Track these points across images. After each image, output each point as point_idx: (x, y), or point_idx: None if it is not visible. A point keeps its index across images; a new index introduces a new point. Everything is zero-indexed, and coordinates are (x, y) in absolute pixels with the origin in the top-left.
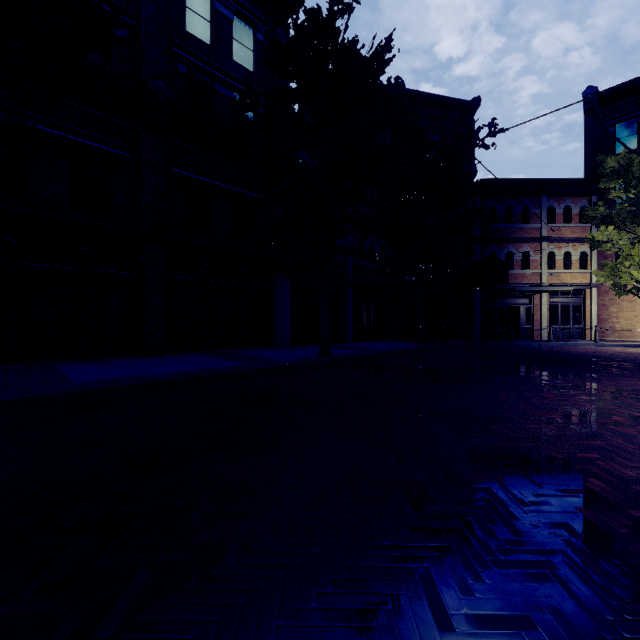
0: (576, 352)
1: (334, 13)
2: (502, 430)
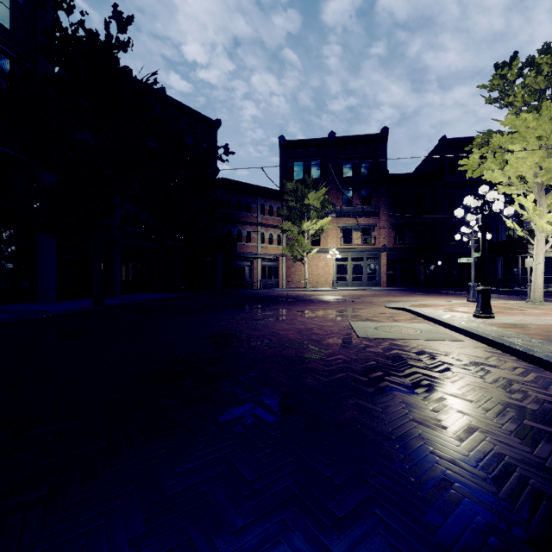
0: (271, 295)
1: (112, 44)
2: (217, 329)
